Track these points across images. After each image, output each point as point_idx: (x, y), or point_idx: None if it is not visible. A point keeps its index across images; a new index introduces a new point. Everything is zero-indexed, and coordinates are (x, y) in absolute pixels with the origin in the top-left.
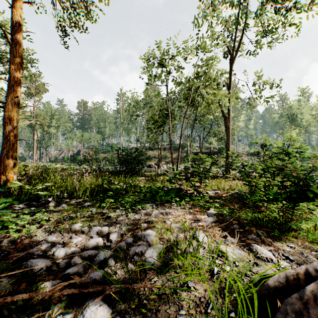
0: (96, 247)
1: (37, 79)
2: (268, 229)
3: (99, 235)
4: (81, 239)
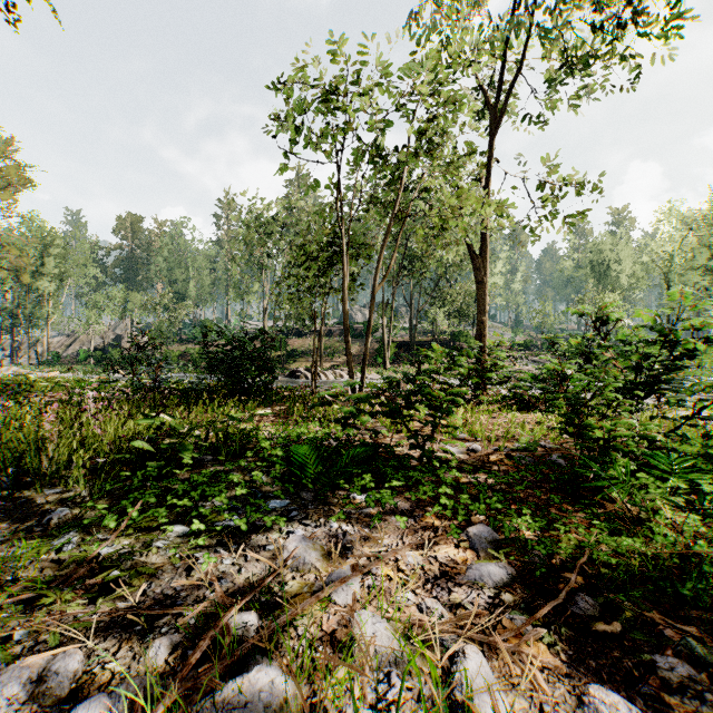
0: None
1: (2, 152)
2: (702, 613)
3: None
4: None
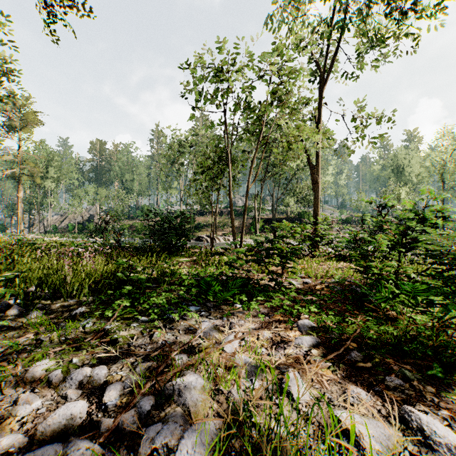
0: (65, 430)
1: (23, 104)
2: (416, 361)
3: (84, 388)
4: (40, 403)
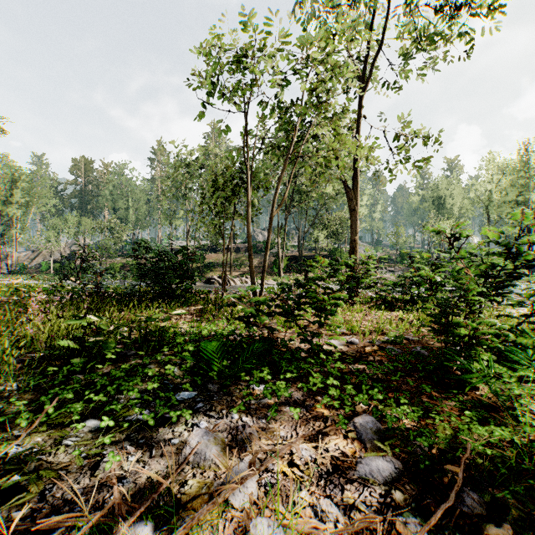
0: None
1: None
2: None
3: None
4: None
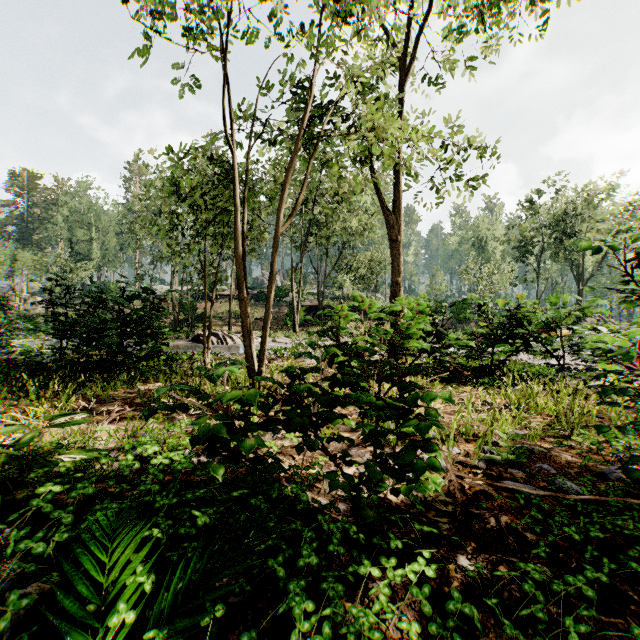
0: None
1: None
2: None
3: None
4: None
